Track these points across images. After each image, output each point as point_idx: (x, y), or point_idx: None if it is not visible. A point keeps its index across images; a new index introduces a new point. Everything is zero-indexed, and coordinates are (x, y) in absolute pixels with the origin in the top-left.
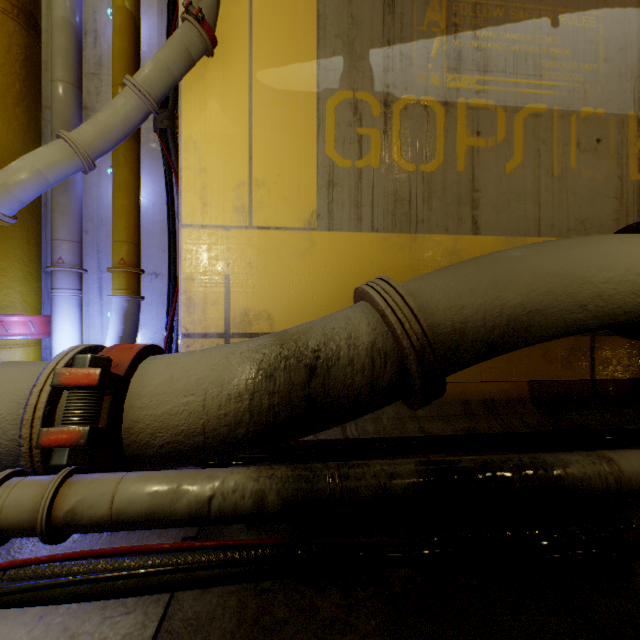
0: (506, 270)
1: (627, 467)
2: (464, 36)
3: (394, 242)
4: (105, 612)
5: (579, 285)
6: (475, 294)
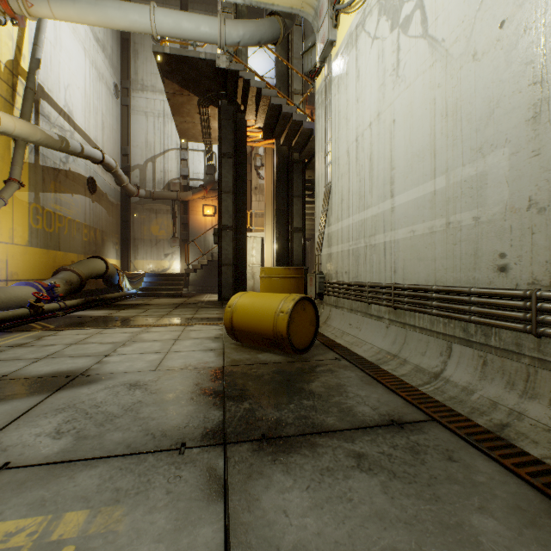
0: (89, 266)
1: (107, 296)
2: (58, 194)
3: (45, 252)
4: (84, 311)
5: (97, 269)
6: (87, 270)
